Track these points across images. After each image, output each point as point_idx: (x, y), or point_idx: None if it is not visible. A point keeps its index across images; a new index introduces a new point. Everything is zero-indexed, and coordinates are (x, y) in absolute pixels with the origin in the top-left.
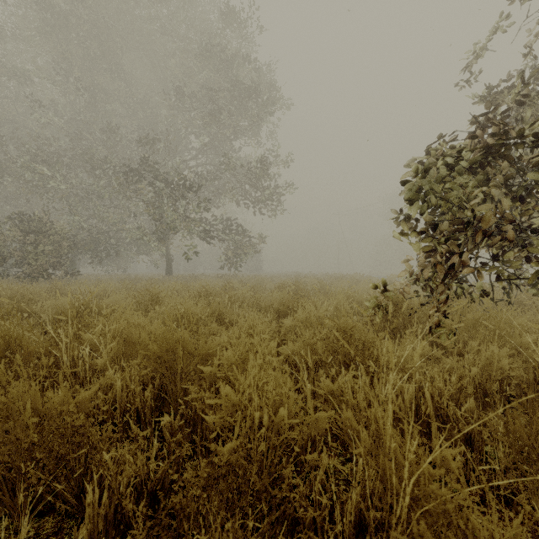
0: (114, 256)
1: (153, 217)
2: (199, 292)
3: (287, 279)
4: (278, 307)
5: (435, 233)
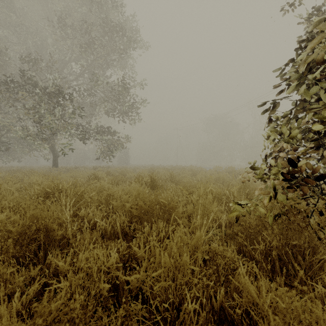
0: (12, 152)
1: (34, 120)
2: (43, 188)
3: (145, 170)
4: (131, 208)
5: (298, 125)
